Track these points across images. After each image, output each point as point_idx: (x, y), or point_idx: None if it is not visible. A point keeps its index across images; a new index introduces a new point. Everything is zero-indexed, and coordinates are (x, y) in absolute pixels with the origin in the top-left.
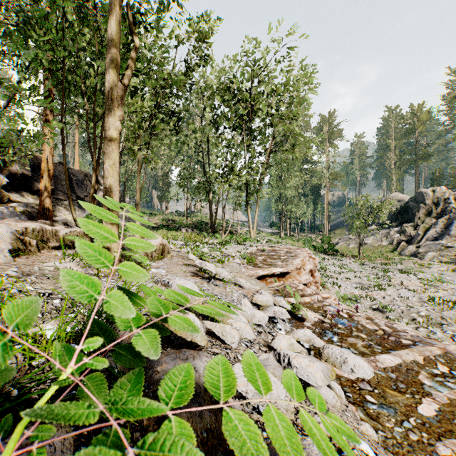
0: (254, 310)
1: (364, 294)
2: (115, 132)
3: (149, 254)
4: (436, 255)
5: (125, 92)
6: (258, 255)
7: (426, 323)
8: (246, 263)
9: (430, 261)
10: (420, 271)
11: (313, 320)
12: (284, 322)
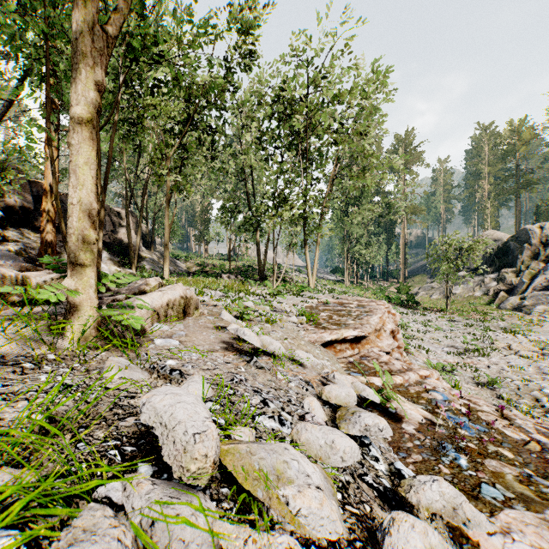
0: (332, 434)
1: (461, 362)
2: (89, 109)
3: (162, 312)
4: (547, 309)
5: (109, 48)
6: (320, 310)
7: None
8: (305, 323)
9: (540, 317)
10: (529, 330)
11: (416, 421)
12: None
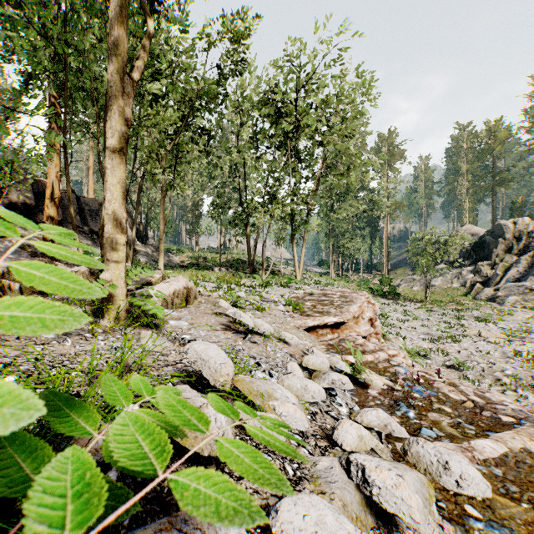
0: (306, 381)
1: (434, 348)
2: (121, 140)
3: (170, 300)
4: (518, 299)
5: (134, 90)
6: (306, 300)
7: (514, 384)
8: (291, 311)
9: (512, 307)
10: (500, 319)
11: (379, 387)
12: (343, 391)
